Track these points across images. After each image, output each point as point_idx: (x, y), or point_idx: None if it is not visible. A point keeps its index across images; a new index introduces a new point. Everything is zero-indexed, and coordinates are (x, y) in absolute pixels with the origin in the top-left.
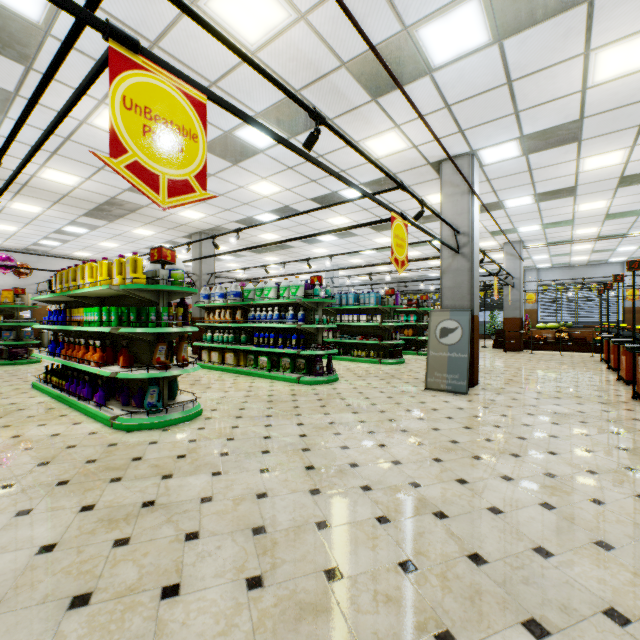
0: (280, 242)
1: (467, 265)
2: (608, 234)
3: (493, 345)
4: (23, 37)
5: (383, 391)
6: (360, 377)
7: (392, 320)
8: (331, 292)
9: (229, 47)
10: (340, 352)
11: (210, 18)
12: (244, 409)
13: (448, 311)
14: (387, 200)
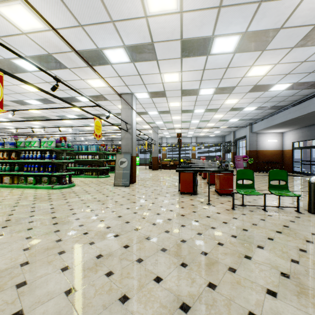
0: (41, 120)
1: (131, 136)
2: (184, 127)
3: (149, 168)
4: None
5: (95, 188)
6: (86, 184)
7: (104, 158)
8: (75, 143)
9: (14, 53)
10: (78, 173)
11: None
12: (18, 203)
13: (123, 154)
14: (101, 104)
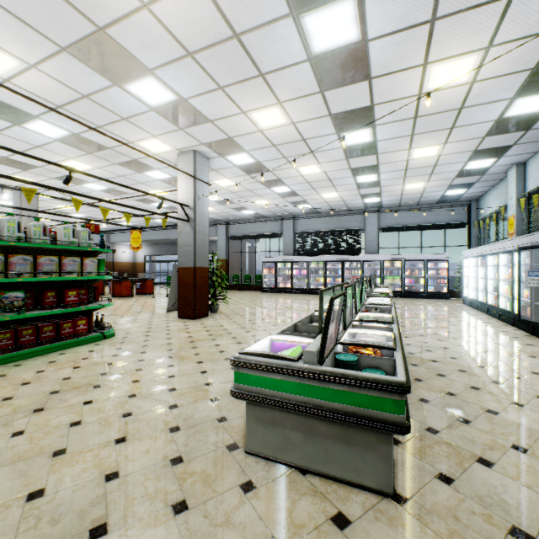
0: None
1: None
2: None
3: None
4: (2, 116)
5: None
6: None
7: None
8: None
9: None
10: None
11: (67, 159)
12: None
13: None
14: None
